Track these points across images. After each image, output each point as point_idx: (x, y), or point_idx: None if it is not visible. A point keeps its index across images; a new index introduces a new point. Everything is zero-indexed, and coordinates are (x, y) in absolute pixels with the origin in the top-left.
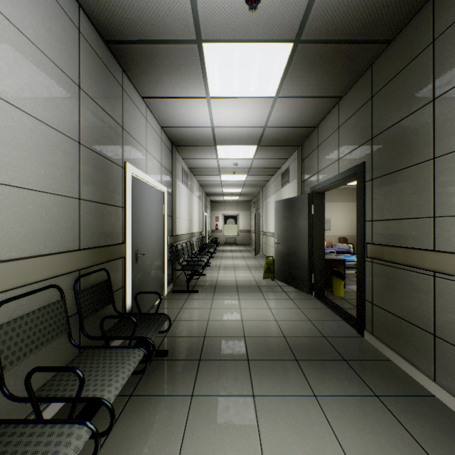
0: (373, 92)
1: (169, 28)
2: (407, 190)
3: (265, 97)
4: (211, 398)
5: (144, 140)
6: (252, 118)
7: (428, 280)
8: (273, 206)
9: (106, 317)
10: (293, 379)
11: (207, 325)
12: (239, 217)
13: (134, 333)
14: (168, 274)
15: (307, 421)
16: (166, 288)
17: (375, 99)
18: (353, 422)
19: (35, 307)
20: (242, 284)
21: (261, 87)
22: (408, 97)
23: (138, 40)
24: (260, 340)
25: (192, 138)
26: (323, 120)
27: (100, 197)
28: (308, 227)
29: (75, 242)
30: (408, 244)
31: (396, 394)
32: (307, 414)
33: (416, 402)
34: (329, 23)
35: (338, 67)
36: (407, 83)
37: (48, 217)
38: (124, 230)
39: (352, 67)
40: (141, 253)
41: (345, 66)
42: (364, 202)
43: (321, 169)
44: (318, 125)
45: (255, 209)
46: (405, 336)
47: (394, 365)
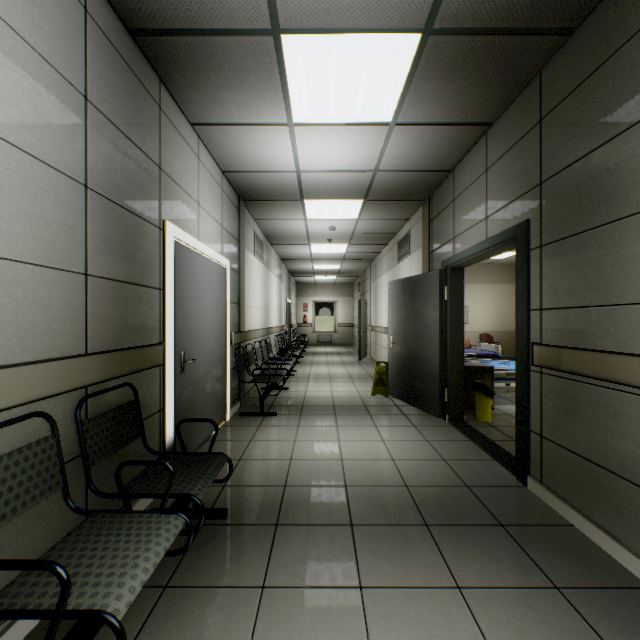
0: (543, 113)
1: (229, 9)
2: (601, 261)
3: (376, 123)
4: (293, 592)
5: (195, 189)
6: (356, 157)
7: (637, 403)
8: (386, 289)
9: (125, 463)
10: (422, 559)
11: (290, 467)
12: (337, 305)
13: (169, 488)
14: (232, 388)
15: (449, 635)
16: (230, 410)
17: (545, 124)
18: (524, 636)
19: (4, 450)
20: (342, 402)
21: (370, 107)
22: (602, 115)
23: (181, 30)
24: (370, 492)
25: (268, 188)
26: (461, 160)
27: (122, 273)
28: (440, 320)
29: (77, 342)
30: (602, 345)
31: (588, 585)
32: (448, 620)
33: (621, 600)
34: (479, 0)
35: (489, 74)
36: (601, 94)
37: (29, 302)
38: (163, 324)
39: (511, 74)
40: (191, 358)
41: (500, 73)
42: (528, 282)
43: (459, 233)
44: (454, 168)
45: (360, 294)
46: (597, 489)
47: (580, 534)
